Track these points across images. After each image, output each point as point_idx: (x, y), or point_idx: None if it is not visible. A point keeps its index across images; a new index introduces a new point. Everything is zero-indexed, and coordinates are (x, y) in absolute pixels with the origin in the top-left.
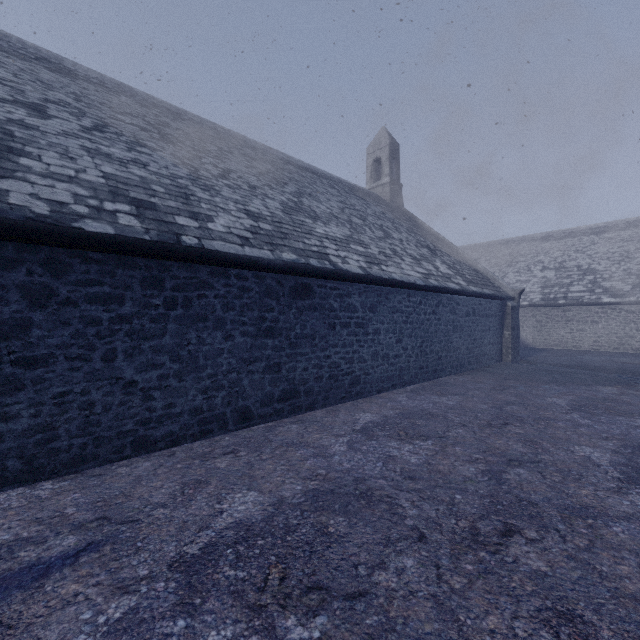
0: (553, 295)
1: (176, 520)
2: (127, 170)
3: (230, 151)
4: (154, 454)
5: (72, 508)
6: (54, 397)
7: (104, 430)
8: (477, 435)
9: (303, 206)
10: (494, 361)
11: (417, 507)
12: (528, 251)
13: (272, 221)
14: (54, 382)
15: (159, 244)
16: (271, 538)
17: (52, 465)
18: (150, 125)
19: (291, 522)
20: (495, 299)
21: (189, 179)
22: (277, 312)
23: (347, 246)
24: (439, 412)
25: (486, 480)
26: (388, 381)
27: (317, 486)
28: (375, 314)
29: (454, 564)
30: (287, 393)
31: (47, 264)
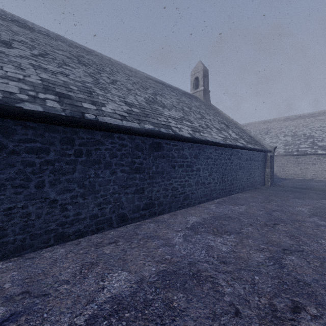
0: (290, 149)
1: (73, 294)
2: (56, 77)
3: (117, 71)
4: (68, 243)
5: (9, 283)
6: (4, 210)
7: (37, 229)
8: (260, 231)
9: (157, 100)
10: (260, 185)
11: (231, 286)
12: (276, 126)
13: (139, 107)
14: (4, 201)
15: (70, 118)
16: (134, 311)
17: (3, 252)
18: (73, 56)
19: (148, 297)
20: (261, 151)
21: (92, 83)
22: (142, 158)
23: (181, 122)
24: (235, 216)
25: (272, 264)
26: (204, 197)
27: (165, 268)
28: (197, 160)
29: None
30: (148, 205)
31: None
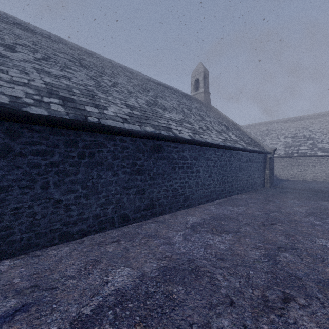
0: (291, 151)
1: (79, 288)
2: (59, 81)
3: (118, 73)
4: (72, 242)
5: (18, 279)
6: (11, 210)
7: (42, 229)
8: (257, 231)
9: (157, 103)
10: (260, 186)
11: (227, 280)
12: (277, 128)
13: (140, 110)
14: (11, 201)
15: (74, 121)
16: (137, 302)
17: (10, 250)
18: (74, 59)
19: (149, 290)
20: (261, 153)
21: (94, 87)
22: (143, 160)
23: (182, 124)
24: (234, 216)
25: (267, 261)
26: (204, 198)
27: (165, 264)
28: (197, 161)
29: (255, 324)
30: (148, 205)
31: (7, 132)
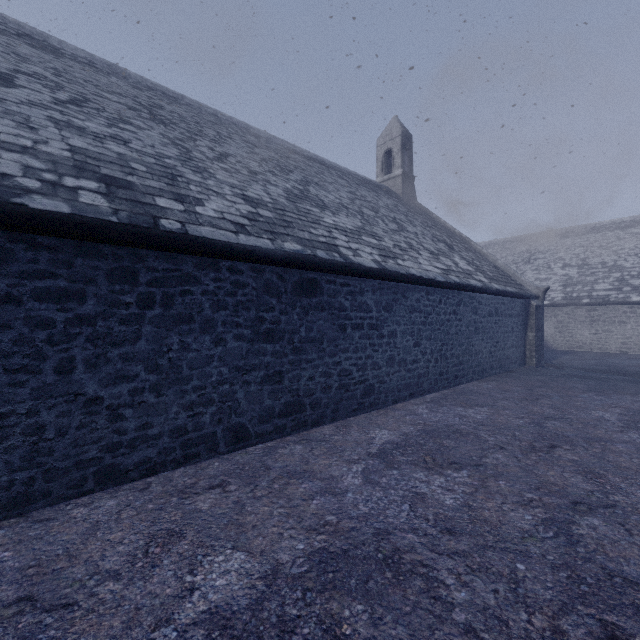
0: (576, 294)
1: (126, 605)
2: (102, 145)
3: (230, 137)
4: (124, 487)
5: None
6: None
7: (58, 460)
8: (522, 463)
9: (309, 194)
10: (517, 365)
11: (466, 586)
12: (547, 248)
13: (274, 208)
14: None
15: (129, 227)
16: None
17: None
18: (140, 105)
19: (288, 612)
20: (518, 298)
21: (178, 160)
22: (278, 312)
23: (359, 238)
24: (468, 429)
25: (552, 537)
26: (405, 389)
27: (325, 544)
28: (391, 314)
29: None
30: (290, 406)
31: None
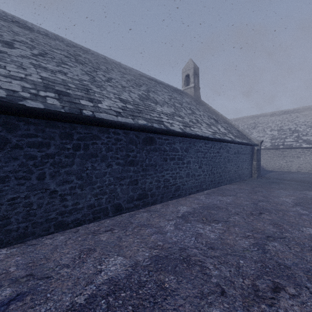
0: (277, 143)
1: (73, 277)
2: (55, 75)
3: (112, 69)
4: (67, 231)
5: (14, 267)
6: (8, 200)
7: (38, 218)
8: (246, 220)
9: (150, 97)
10: (248, 177)
11: (217, 269)
12: (263, 121)
13: (133, 104)
14: (8, 192)
15: (69, 114)
16: (129, 291)
17: (7, 239)
18: (70, 55)
19: (142, 279)
20: (248, 145)
21: (89, 81)
22: (136, 152)
23: (173, 117)
24: (223, 206)
25: (256, 250)
26: (194, 188)
27: (157, 253)
28: (188, 153)
29: None
30: (141, 195)
31: (4, 125)
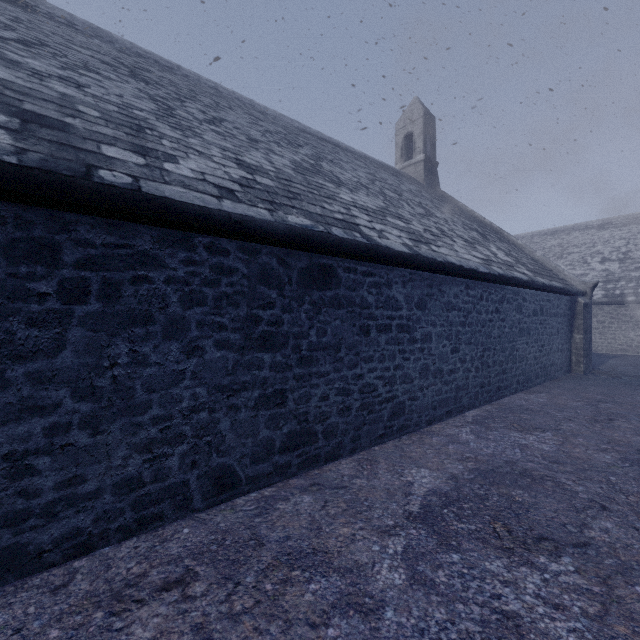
0: (619, 291)
1: None
2: (40, 82)
3: (230, 107)
4: (31, 581)
5: None
6: None
7: None
8: None
9: (322, 169)
10: (563, 372)
11: None
12: (582, 241)
13: (276, 177)
14: None
15: (36, 173)
16: None
17: None
18: (121, 64)
19: None
20: (564, 294)
21: (154, 113)
22: (279, 309)
23: (383, 218)
24: (540, 469)
25: None
26: (441, 407)
27: None
28: (424, 312)
29: None
30: (296, 437)
31: None
